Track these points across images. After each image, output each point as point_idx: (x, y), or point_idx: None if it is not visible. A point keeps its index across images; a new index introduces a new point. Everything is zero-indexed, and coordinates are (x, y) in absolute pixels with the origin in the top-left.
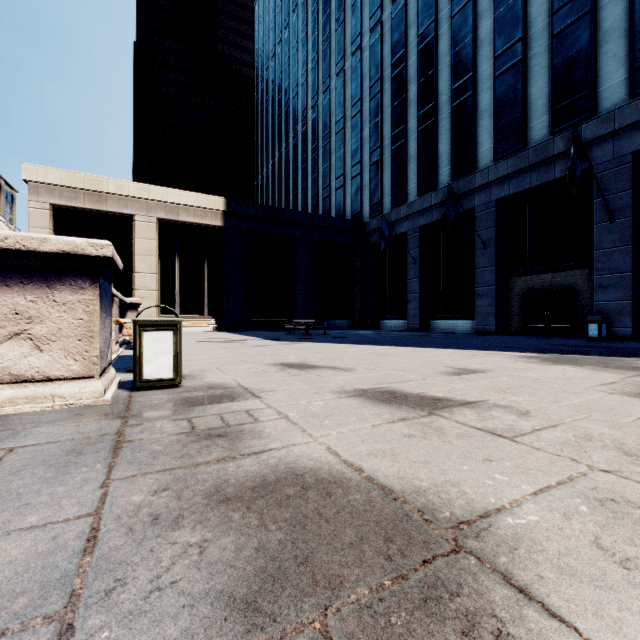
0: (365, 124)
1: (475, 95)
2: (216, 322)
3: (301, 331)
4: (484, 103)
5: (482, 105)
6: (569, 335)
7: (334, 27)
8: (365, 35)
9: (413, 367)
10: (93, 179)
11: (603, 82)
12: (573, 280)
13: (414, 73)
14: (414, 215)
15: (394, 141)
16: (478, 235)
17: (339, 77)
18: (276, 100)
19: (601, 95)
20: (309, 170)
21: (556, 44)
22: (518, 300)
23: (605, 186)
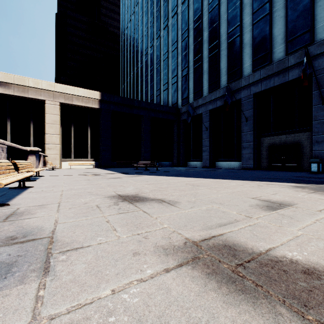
0: (179, 55)
1: (241, 35)
2: (95, 163)
3: (144, 168)
4: (246, 39)
5: (245, 40)
6: (296, 170)
7: (162, 3)
8: (179, 6)
9: (226, 199)
10: (19, 78)
11: (318, 23)
12: (298, 138)
13: (206, 25)
14: (206, 103)
15: (195, 63)
16: (243, 113)
17: (165, 30)
18: (131, 44)
19: (317, 31)
20: (149, 81)
21: (289, 3)
22: (266, 150)
23: (319, 83)
